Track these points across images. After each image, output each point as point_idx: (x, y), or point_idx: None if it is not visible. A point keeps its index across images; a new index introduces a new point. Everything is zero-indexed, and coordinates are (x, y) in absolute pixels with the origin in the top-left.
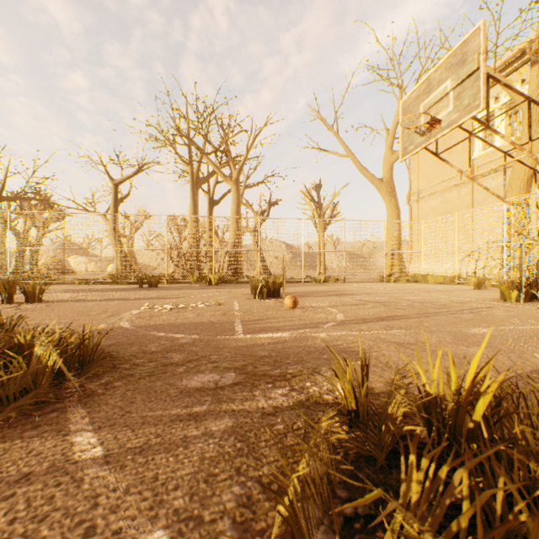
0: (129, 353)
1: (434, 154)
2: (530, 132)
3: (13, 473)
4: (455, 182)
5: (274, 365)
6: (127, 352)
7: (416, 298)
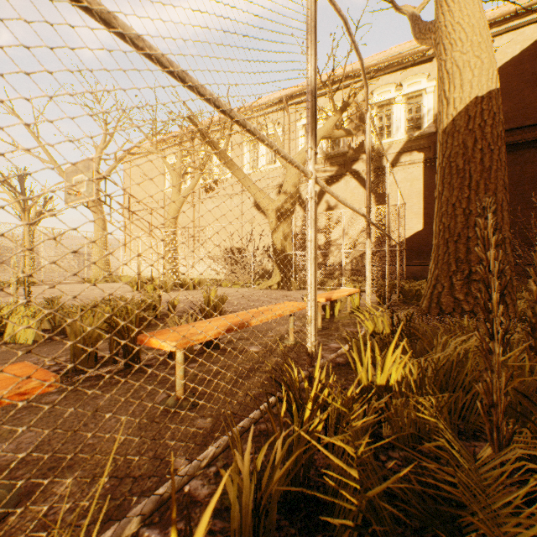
0: None
1: (87, 207)
2: (129, 210)
3: None
4: (155, 205)
5: None
6: None
7: (82, 293)
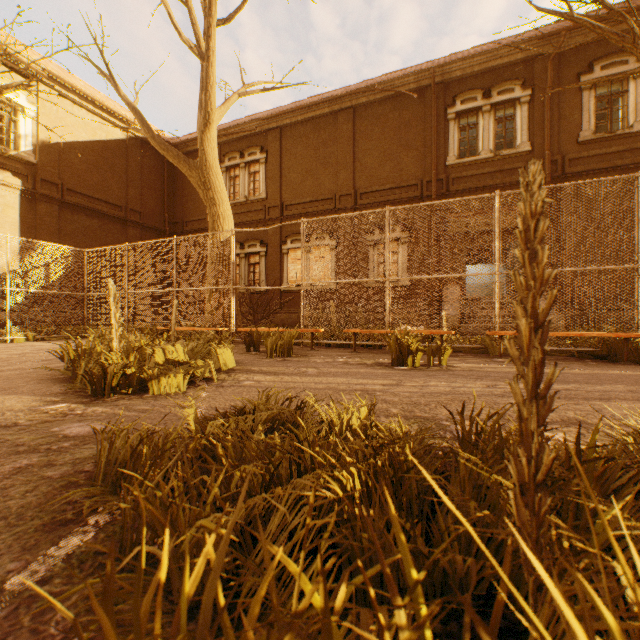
0: (15, 506)
1: None
2: None
3: (228, 410)
4: None
5: (5, 429)
6: (10, 511)
7: None
